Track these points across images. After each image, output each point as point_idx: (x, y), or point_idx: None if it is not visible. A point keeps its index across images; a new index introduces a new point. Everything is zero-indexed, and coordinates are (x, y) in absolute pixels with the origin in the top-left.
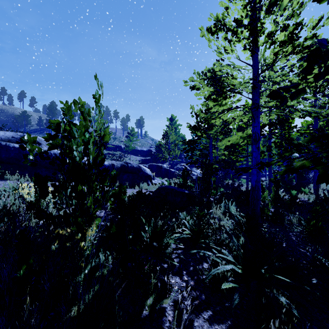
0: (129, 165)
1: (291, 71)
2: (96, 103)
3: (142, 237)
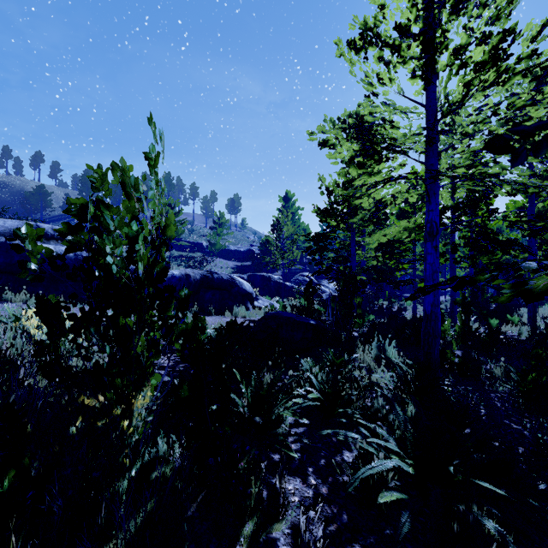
0: (215, 276)
1: (494, 115)
2: (151, 167)
3: (235, 405)
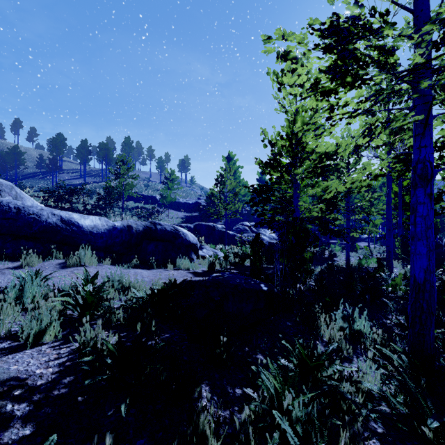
0: (158, 228)
1: None
2: None
3: None
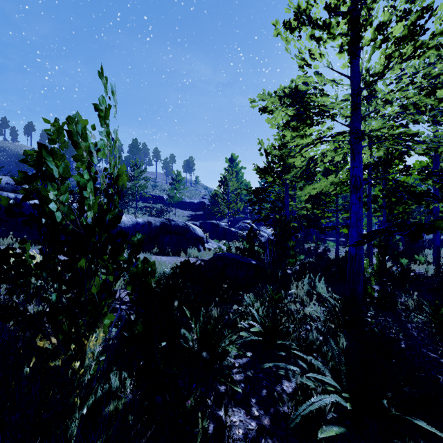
0: (172, 223)
1: (411, 83)
2: (102, 118)
3: (185, 338)
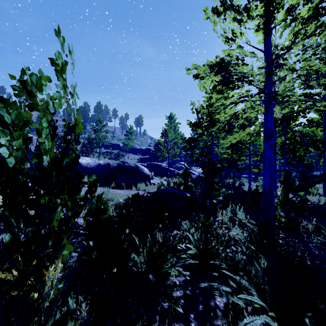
0: (126, 165)
1: (314, 54)
2: (58, 72)
3: (134, 261)
